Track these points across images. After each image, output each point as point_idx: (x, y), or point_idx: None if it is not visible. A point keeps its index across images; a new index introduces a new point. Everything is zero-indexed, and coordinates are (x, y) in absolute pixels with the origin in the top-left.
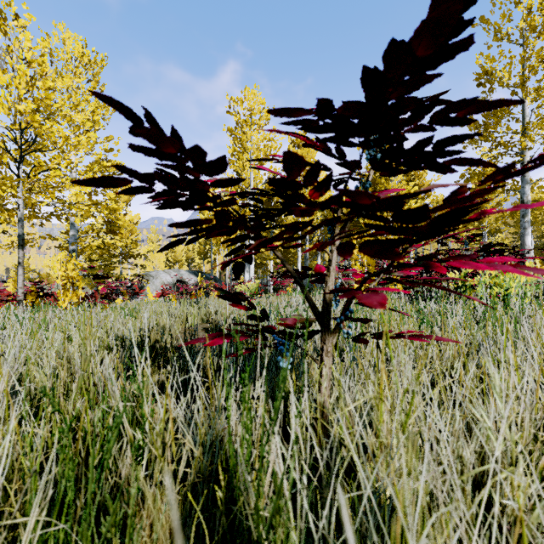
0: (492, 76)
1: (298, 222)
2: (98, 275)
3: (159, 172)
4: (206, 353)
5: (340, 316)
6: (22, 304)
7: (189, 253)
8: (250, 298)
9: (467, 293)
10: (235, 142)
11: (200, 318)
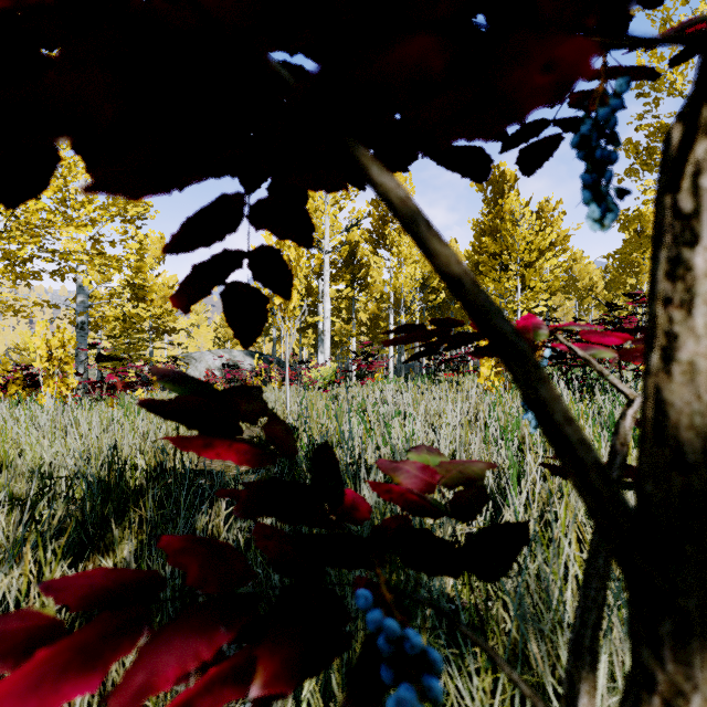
0: (660, 80)
1: None
2: (102, 356)
3: None
4: (220, 507)
5: None
6: None
7: None
8: (323, 389)
9: None
10: None
11: None
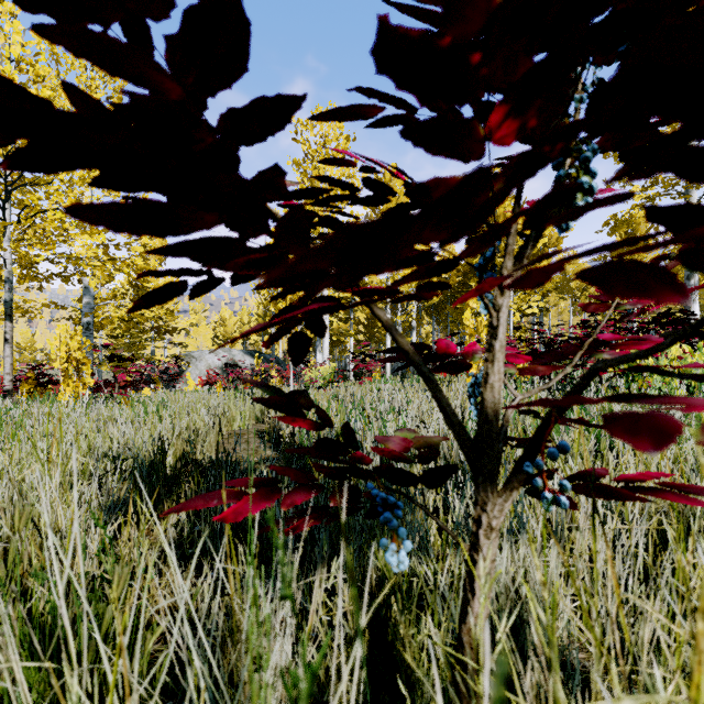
0: None
1: (419, 250)
2: (114, 357)
3: (80, 94)
4: None
5: (524, 453)
6: (10, 396)
7: (243, 328)
8: (323, 388)
9: (636, 383)
10: (304, 179)
11: (253, 416)
